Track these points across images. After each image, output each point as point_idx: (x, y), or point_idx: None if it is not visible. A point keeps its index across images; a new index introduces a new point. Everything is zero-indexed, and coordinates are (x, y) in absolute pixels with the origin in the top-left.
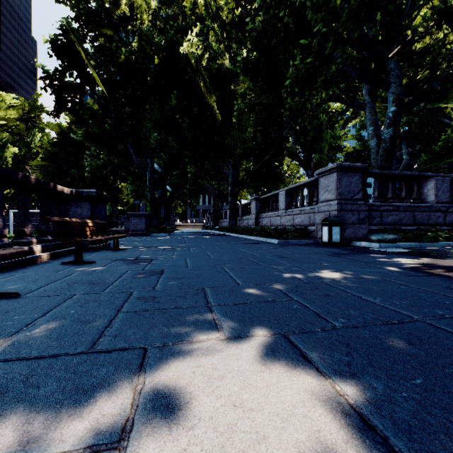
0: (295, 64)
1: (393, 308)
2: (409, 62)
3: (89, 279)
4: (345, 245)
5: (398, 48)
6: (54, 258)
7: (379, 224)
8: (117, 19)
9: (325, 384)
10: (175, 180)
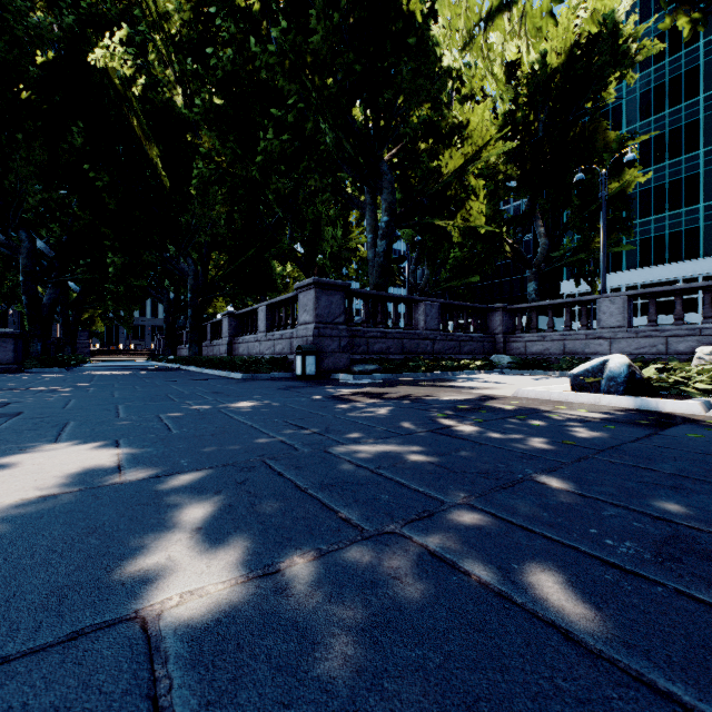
0: (269, 140)
1: (245, 421)
2: (414, 164)
3: None
4: (321, 379)
5: (402, 145)
6: None
7: (365, 353)
8: None
9: (114, 453)
10: (84, 275)
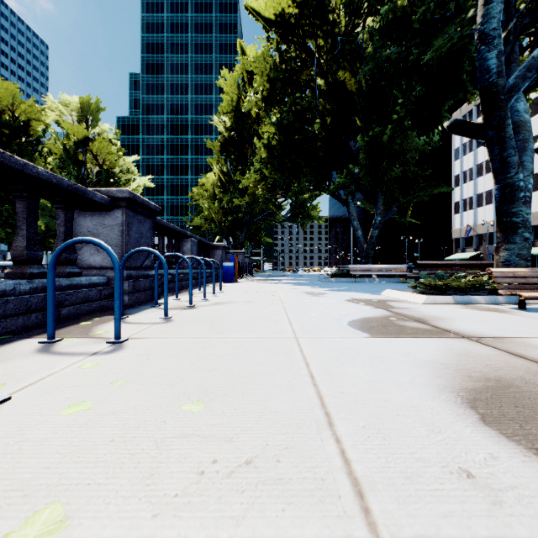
0: None
1: None
2: None
3: None
4: None
5: None
6: None
7: None
8: None
9: None
10: None
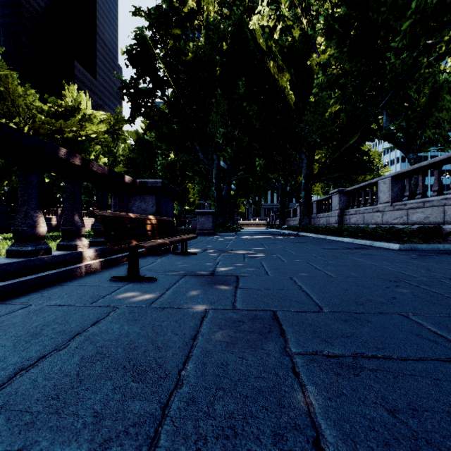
0: None
1: None
2: None
3: (131, 342)
4: None
5: None
6: (110, 266)
7: None
8: (185, 16)
9: None
10: (242, 176)
